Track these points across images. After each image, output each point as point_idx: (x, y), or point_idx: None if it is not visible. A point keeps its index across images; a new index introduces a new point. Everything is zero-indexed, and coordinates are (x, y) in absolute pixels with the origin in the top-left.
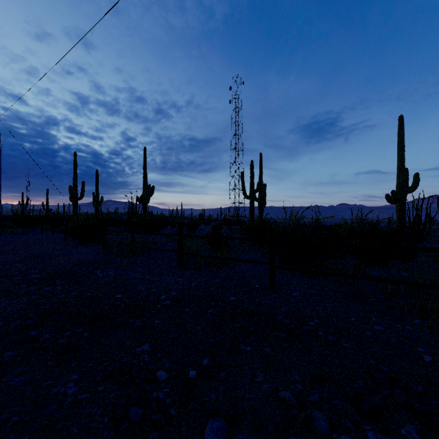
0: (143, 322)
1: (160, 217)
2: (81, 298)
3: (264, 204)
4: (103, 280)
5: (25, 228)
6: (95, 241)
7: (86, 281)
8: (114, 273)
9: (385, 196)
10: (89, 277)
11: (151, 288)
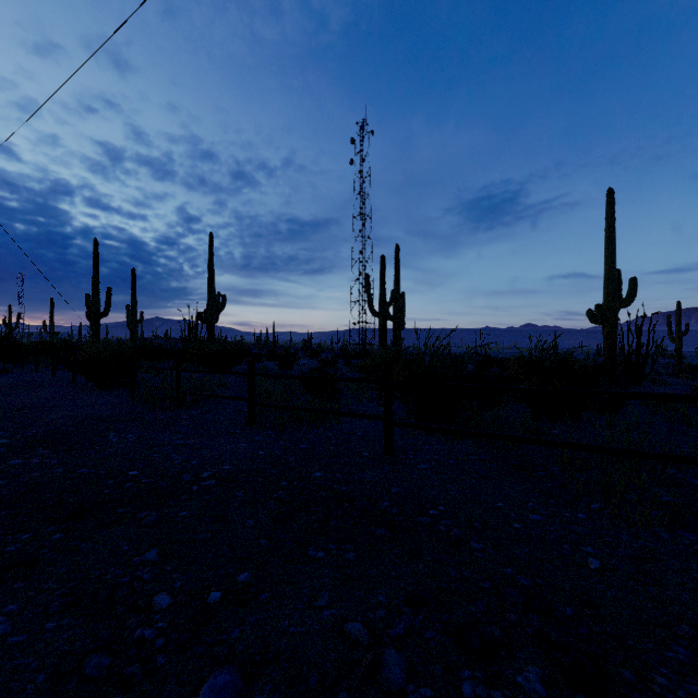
0: (160, 515)
1: (235, 346)
2: (69, 478)
3: (402, 324)
4: (115, 447)
5: (10, 363)
6: (122, 383)
7: (85, 449)
8: (137, 436)
9: (587, 313)
10: (94, 443)
11: (191, 459)
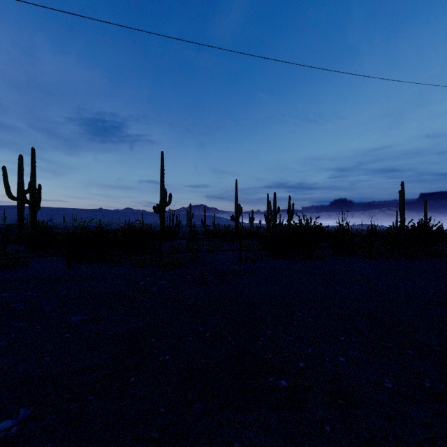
0: None
1: None
2: None
3: (38, 207)
4: None
5: None
6: None
7: None
8: None
9: (153, 207)
10: None
11: None
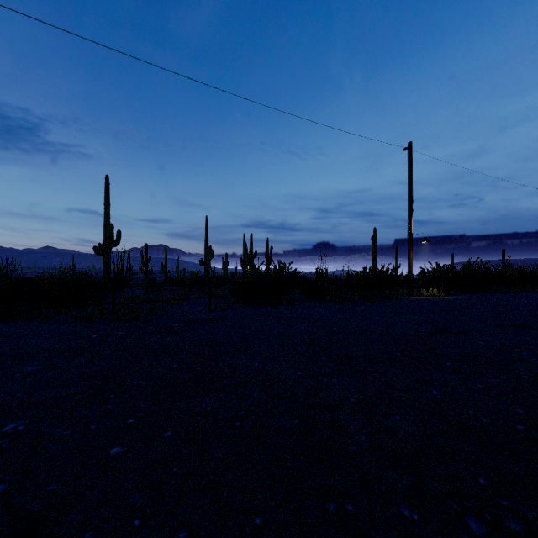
0: None
1: None
2: None
3: None
4: None
5: None
6: None
7: None
8: None
9: (94, 248)
10: None
11: None
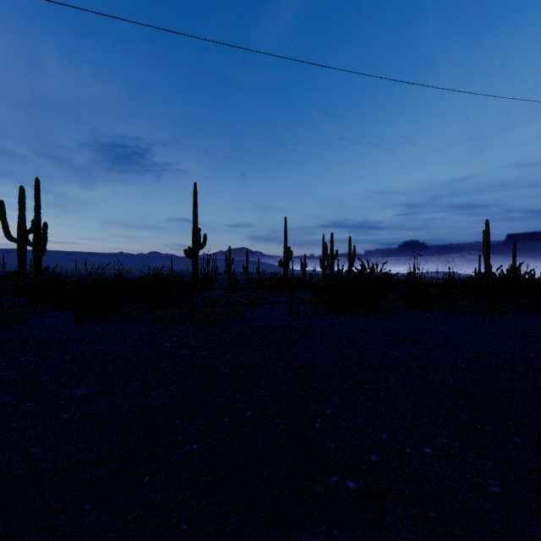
0: None
1: None
2: None
3: (44, 250)
4: None
5: None
6: None
7: None
8: None
9: (184, 251)
10: None
11: None
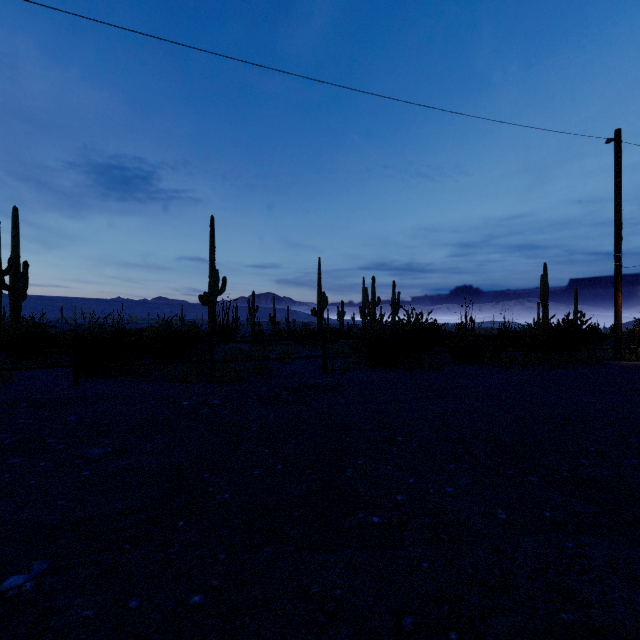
0: None
1: None
2: None
3: (23, 295)
4: None
5: None
6: None
7: None
8: None
9: (199, 297)
10: None
11: None
